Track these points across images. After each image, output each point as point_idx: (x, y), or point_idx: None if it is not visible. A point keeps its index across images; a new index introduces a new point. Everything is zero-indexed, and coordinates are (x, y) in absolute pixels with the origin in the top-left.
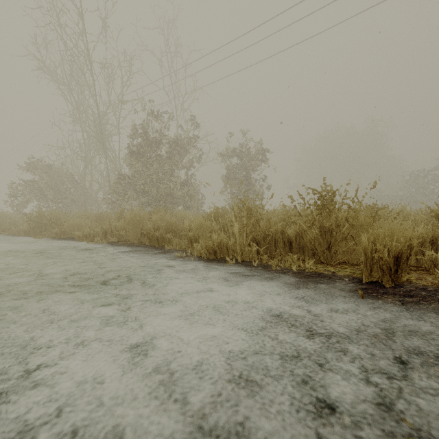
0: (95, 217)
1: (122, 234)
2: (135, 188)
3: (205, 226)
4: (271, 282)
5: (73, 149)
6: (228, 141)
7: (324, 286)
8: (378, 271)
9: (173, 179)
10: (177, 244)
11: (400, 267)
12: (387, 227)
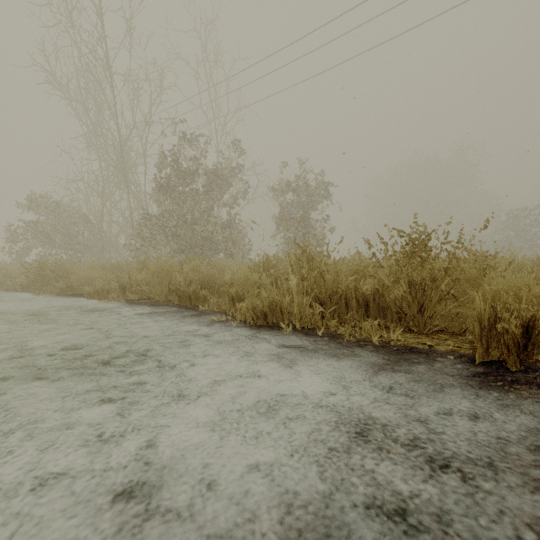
0: (112, 267)
1: (144, 290)
2: (164, 231)
3: (251, 280)
4: (344, 360)
5: (86, 183)
6: (282, 172)
7: (422, 368)
8: (498, 347)
9: (213, 219)
10: (215, 303)
11: (529, 340)
12: (504, 282)
